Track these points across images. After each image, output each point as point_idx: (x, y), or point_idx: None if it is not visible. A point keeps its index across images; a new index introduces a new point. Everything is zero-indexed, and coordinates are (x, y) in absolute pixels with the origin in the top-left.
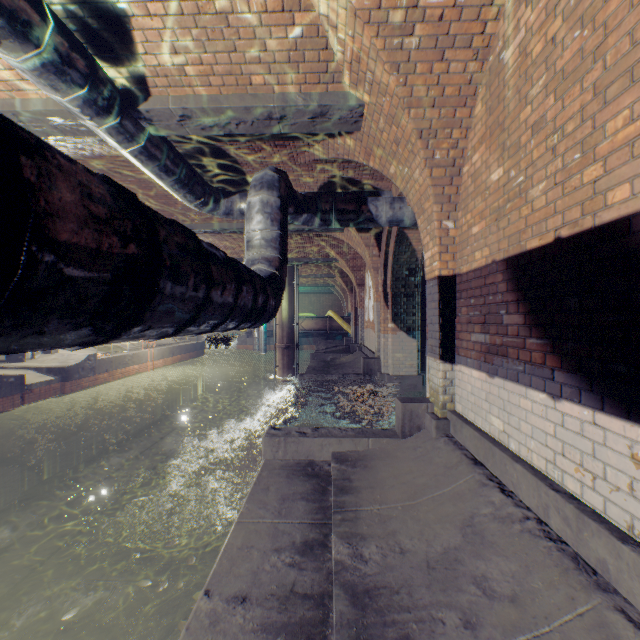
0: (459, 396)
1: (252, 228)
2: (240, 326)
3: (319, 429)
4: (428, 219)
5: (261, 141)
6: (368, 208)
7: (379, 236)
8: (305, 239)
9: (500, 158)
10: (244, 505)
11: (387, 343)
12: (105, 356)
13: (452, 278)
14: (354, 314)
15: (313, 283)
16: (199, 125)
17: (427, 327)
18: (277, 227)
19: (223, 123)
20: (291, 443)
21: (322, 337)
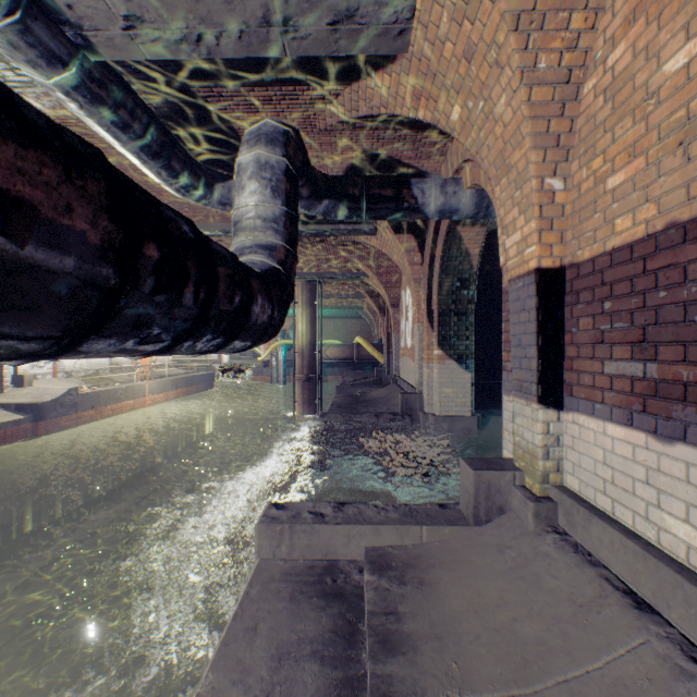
0: (573, 464)
1: (243, 202)
2: (188, 346)
3: (344, 507)
4: (517, 179)
5: (261, 85)
6: (411, 192)
7: (422, 238)
8: (328, 248)
9: (695, 18)
10: (206, 675)
11: (432, 375)
12: (91, 390)
13: (559, 272)
14: (386, 340)
15: (339, 305)
16: (158, 38)
17: (506, 352)
18: (281, 201)
19: (195, 34)
20: (300, 533)
21: (349, 367)
